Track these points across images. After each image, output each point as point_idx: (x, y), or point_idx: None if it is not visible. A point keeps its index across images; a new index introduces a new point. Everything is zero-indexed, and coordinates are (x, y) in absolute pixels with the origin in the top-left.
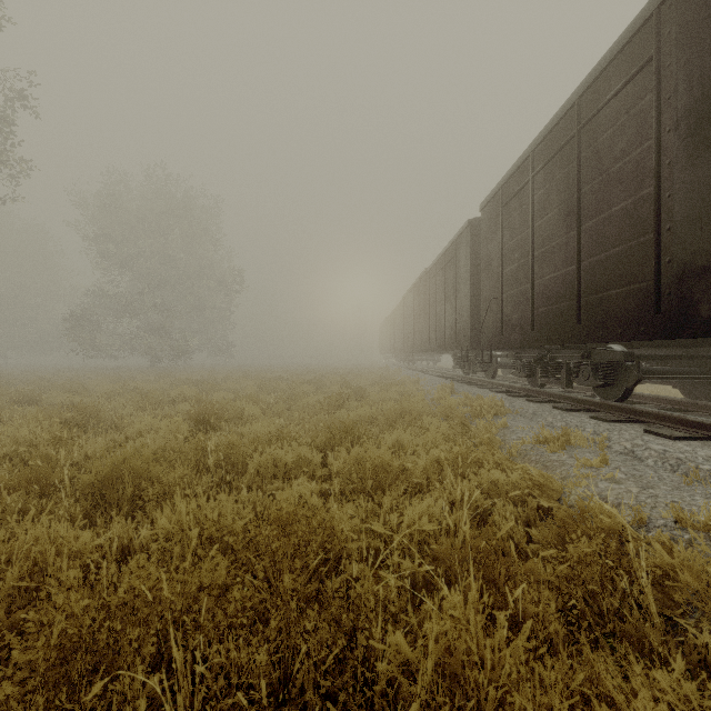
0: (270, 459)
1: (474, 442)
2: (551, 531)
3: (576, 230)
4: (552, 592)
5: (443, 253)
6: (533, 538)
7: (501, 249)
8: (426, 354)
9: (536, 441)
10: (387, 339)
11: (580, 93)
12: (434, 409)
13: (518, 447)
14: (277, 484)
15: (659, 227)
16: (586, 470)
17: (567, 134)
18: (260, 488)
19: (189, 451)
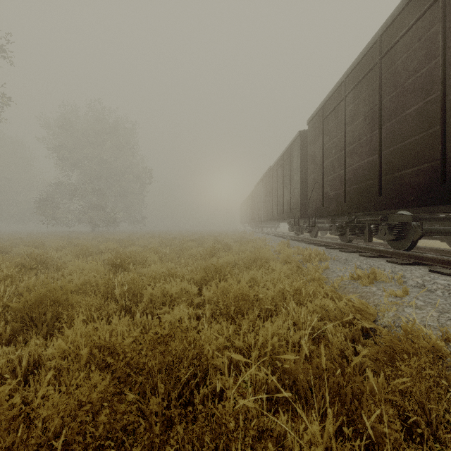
0: (160, 291)
1: (306, 279)
2: (380, 349)
3: (378, 129)
4: (388, 405)
5: (282, 155)
6: (359, 352)
7: (322, 148)
8: (270, 223)
9: (351, 278)
10: (244, 214)
11: (381, 33)
12: (277, 257)
13: (339, 282)
14: (164, 309)
15: (445, 120)
16: (392, 299)
17: (371, 63)
18: (152, 312)
19: (100, 285)
